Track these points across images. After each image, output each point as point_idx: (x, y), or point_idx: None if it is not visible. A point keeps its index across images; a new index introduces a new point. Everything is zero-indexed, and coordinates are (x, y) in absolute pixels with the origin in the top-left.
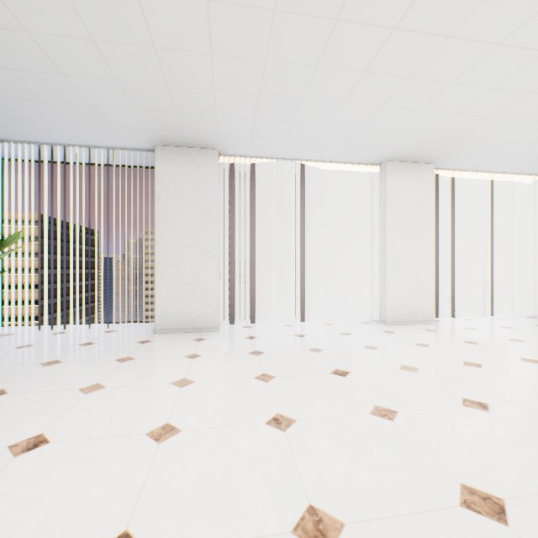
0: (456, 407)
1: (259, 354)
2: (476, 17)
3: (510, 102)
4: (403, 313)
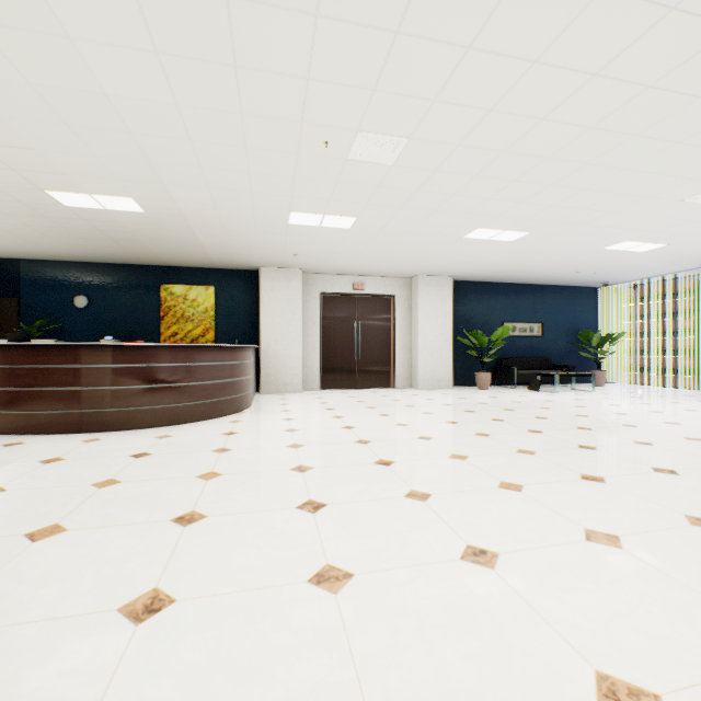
0: None
1: None
2: None
3: None
4: None
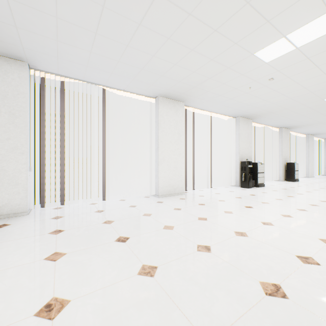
0: (194, 253)
1: (58, 232)
2: (204, 5)
3: (220, 71)
4: (168, 189)
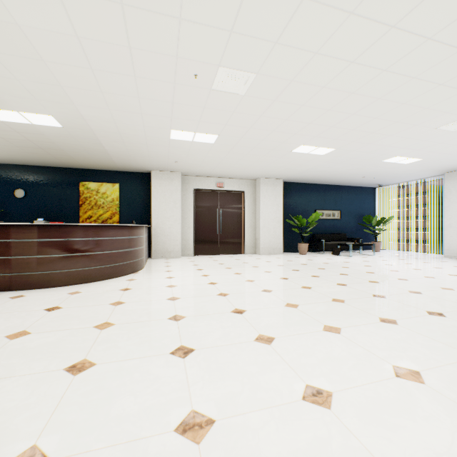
0: None
1: None
2: None
3: None
4: None
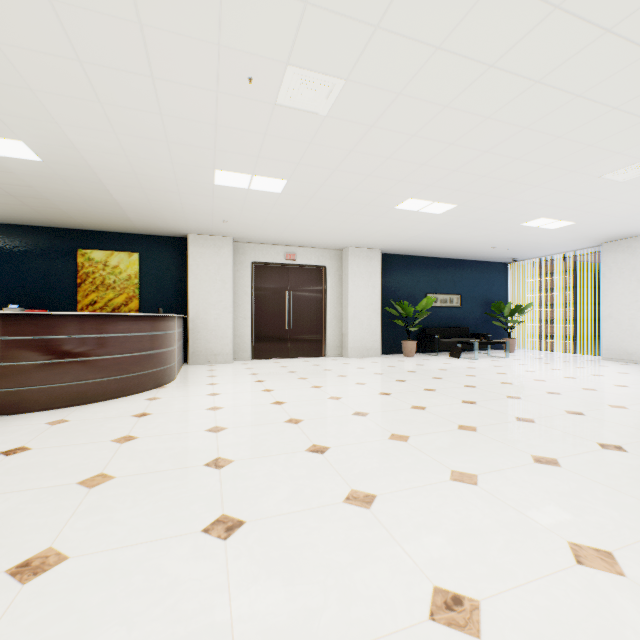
0: None
1: None
2: None
3: None
4: None
